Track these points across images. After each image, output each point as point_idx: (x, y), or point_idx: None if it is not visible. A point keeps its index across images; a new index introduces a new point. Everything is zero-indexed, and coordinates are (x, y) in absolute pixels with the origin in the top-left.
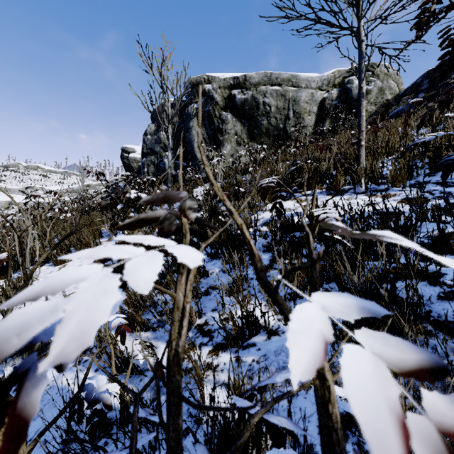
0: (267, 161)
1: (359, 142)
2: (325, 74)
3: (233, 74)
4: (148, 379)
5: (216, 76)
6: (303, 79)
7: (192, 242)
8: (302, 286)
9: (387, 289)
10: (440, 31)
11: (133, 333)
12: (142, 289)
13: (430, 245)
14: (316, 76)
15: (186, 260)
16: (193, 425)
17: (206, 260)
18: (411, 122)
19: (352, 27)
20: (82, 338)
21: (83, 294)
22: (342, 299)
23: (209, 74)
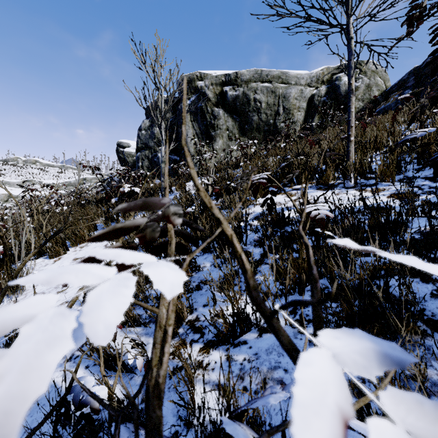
0: (258, 155)
1: (348, 138)
2: (314, 71)
3: (225, 72)
4: (138, 378)
5: (208, 73)
6: (293, 76)
7: (180, 244)
8: (293, 282)
9: (380, 287)
10: (431, 27)
11: (125, 329)
12: (100, 337)
13: (422, 242)
14: (305, 73)
15: (164, 288)
16: (183, 428)
17: (197, 254)
18: (398, 118)
19: (342, 24)
20: (2, 428)
21: (21, 345)
22: (358, 342)
23: (202, 72)
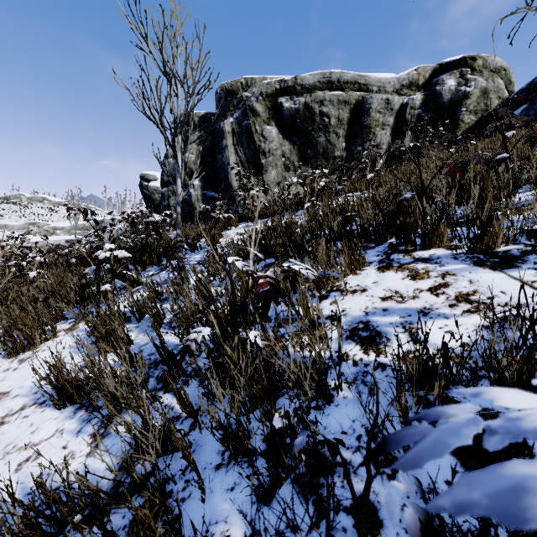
0: (328, 192)
1: None
2: (404, 74)
3: (280, 77)
4: None
5: (256, 79)
6: (375, 80)
7: None
8: None
9: None
10: None
11: None
12: None
13: None
14: (391, 76)
15: None
16: None
17: (214, 457)
18: None
19: None
20: None
21: None
22: None
23: (248, 77)
